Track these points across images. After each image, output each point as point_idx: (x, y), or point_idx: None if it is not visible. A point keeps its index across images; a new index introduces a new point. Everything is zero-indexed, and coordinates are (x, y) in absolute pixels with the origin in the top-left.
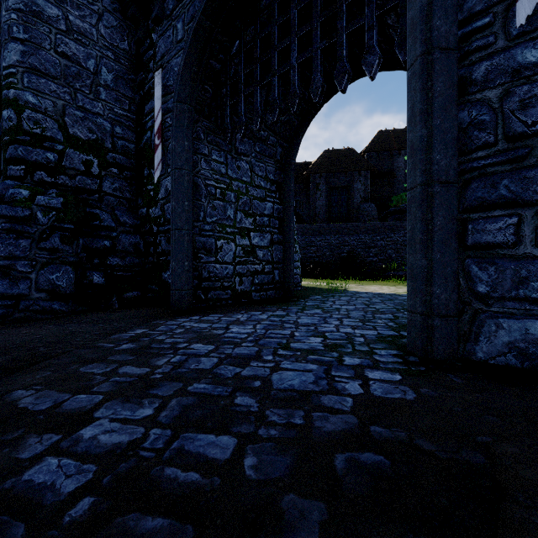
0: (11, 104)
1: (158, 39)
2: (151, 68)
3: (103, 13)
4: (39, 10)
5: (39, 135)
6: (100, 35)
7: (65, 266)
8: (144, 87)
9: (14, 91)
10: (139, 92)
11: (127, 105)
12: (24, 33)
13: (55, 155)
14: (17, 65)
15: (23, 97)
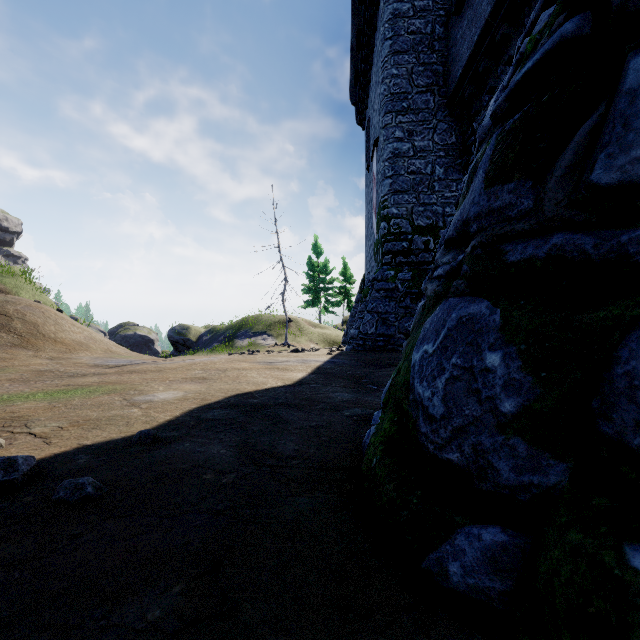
0: (385, 219)
1: (477, 127)
2: (472, 152)
3: (437, 125)
4: (398, 152)
5: (398, 233)
6: (434, 144)
7: (412, 317)
8: (467, 168)
9: (386, 210)
10: (464, 172)
11: (454, 187)
12: (391, 171)
13: (407, 243)
14: (388, 194)
15: (390, 212)
